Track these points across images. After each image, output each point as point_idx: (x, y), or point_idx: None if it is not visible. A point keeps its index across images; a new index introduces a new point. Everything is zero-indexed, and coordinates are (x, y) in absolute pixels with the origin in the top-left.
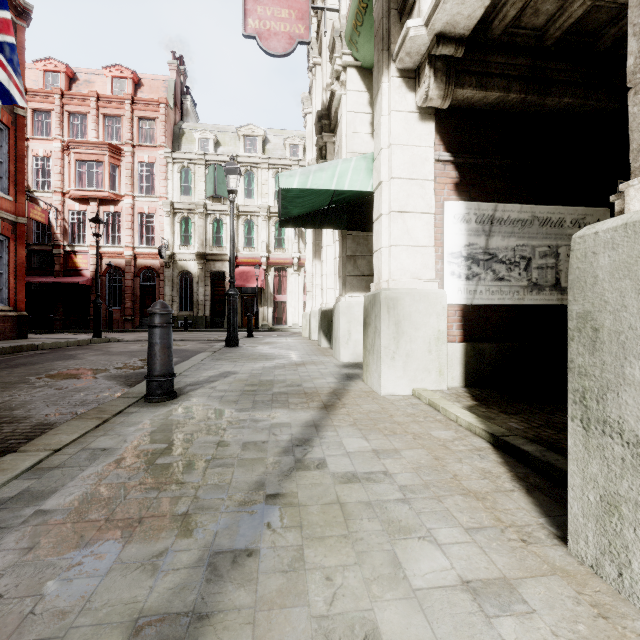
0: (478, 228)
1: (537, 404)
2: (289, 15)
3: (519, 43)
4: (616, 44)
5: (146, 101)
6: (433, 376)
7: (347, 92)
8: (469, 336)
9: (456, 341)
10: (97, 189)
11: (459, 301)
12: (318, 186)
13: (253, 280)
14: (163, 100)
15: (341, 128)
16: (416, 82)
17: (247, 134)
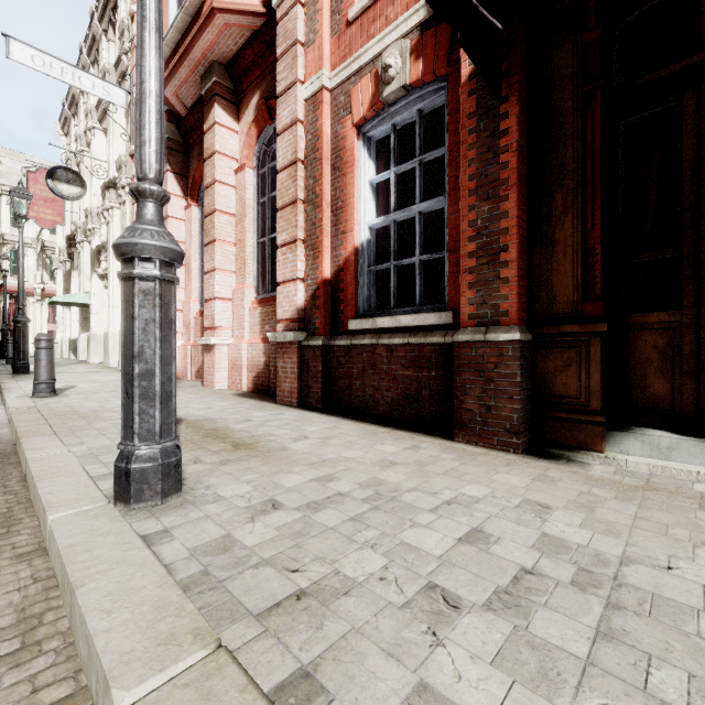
0: None
1: None
2: (53, 213)
3: None
4: None
5: None
6: None
7: (84, 251)
8: None
9: None
10: None
11: None
12: (69, 301)
13: None
14: None
15: (81, 264)
16: (104, 279)
17: None
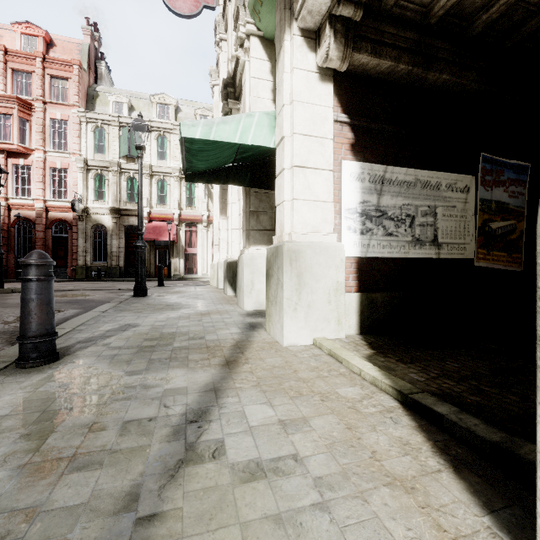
0: (371, 187)
1: (426, 350)
2: None
3: (408, 17)
4: (484, 31)
5: (58, 61)
6: (332, 325)
7: (250, 59)
8: (363, 286)
9: (352, 291)
10: (4, 141)
11: (355, 254)
12: (221, 138)
13: (166, 234)
14: (76, 62)
15: (245, 92)
16: (317, 43)
17: (160, 102)
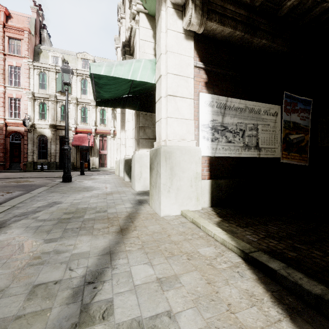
0: (218, 110)
1: (254, 217)
2: None
3: (242, 0)
4: (288, 14)
5: (14, 27)
6: (193, 201)
7: (139, 27)
8: (213, 175)
9: (206, 179)
10: None
11: (207, 154)
12: (119, 75)
13: (86, 141)
14: (26, 29)
15: (136, 49)
16: (183, 13)
17: (83, 57)
